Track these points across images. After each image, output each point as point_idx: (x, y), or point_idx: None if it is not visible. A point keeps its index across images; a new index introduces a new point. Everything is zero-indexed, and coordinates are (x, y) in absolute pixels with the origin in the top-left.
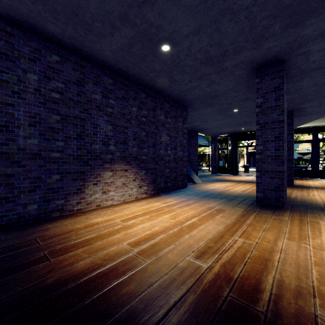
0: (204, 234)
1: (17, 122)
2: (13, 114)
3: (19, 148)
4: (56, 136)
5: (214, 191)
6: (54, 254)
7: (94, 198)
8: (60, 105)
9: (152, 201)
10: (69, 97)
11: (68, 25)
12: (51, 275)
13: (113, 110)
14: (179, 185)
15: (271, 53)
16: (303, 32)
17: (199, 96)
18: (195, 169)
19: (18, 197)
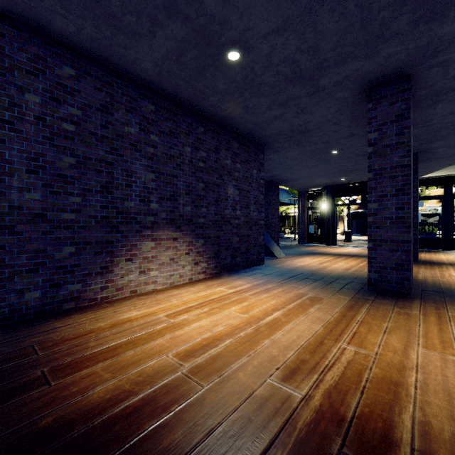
0: (293, 338)
1: (8, 167)
2: (3, 154)
3: (11, 206)
4: (69, 188)
5: (303, 269)
6: (58, 372)
7: (128, 281)
8: (76, 142)
9: (213, 284)
10: (89, 130)
11: (86, 20)
12: (48, 411)
13: (156, 150)
14: (253, 261)
15: (391, 64)
16: (443, 30)
17: (283, 131)
18: (275, 238)
19: (10, 281)
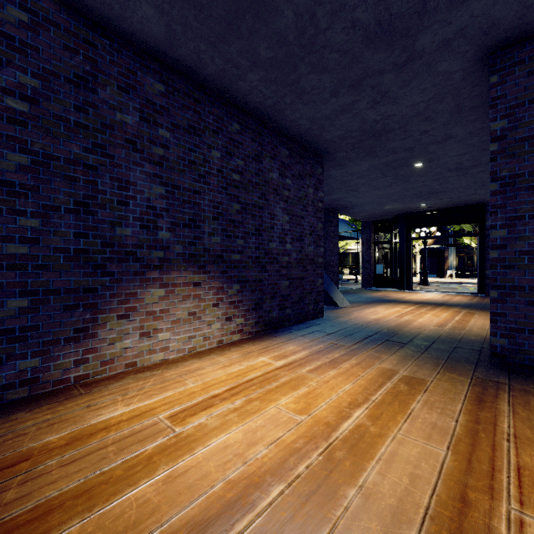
0: (403, 484)
1: None
2: None
3: None
4: (17, 203)
5: (379, 325)
6: None
7: (121, 349)
8: (30, 130)
9: (252, 351)
10: (54, 113)
11: None
12: None
13: (167, 152)
14: (308, 313)
15: None
16: None
17: (351, 132)
18: (334, 280)
19: None
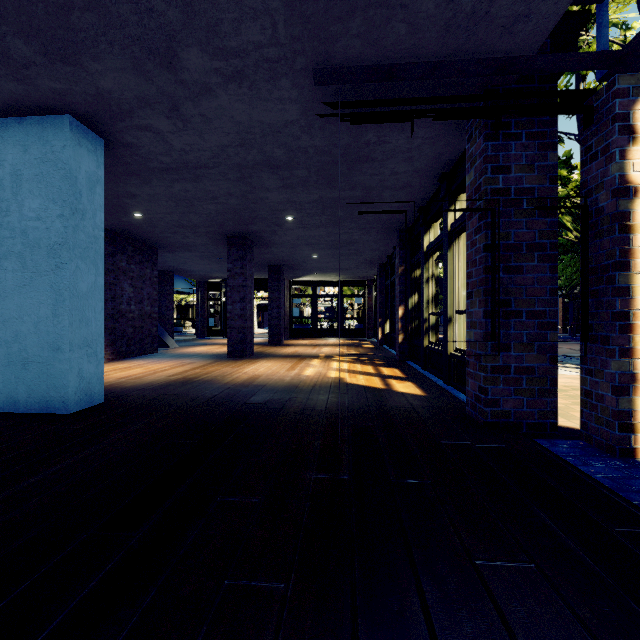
0: (174, 371)
1: None
2: None
3: None
4: None
5: (192, 353)
6: None
7: None
8: None
9: (115, 364)
10: None
11: None
12: None
13: None
14: (147, 349)
15: (235, 232)
16: (251, 228)
17: (174, 243)
18: (169, 331)
19: None
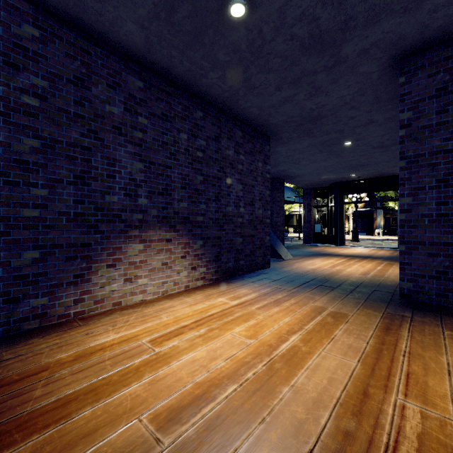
0: (323, 384)
1: None
2: None
3: None
4: (31, 177)
5: (315, 273)
6: None
7: (109, 291)
8: (40, 121)
9: (213, 293)
10: (59, 107)
11: None
12: None
13: (145, 135)
14: (258, 264)
15: (435, 22)
16: None
17: (292, 117)
18: (280, 237)
19: None
